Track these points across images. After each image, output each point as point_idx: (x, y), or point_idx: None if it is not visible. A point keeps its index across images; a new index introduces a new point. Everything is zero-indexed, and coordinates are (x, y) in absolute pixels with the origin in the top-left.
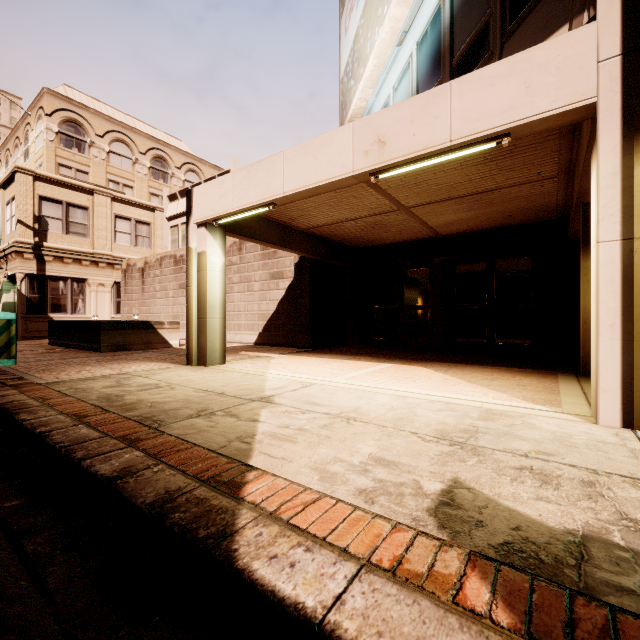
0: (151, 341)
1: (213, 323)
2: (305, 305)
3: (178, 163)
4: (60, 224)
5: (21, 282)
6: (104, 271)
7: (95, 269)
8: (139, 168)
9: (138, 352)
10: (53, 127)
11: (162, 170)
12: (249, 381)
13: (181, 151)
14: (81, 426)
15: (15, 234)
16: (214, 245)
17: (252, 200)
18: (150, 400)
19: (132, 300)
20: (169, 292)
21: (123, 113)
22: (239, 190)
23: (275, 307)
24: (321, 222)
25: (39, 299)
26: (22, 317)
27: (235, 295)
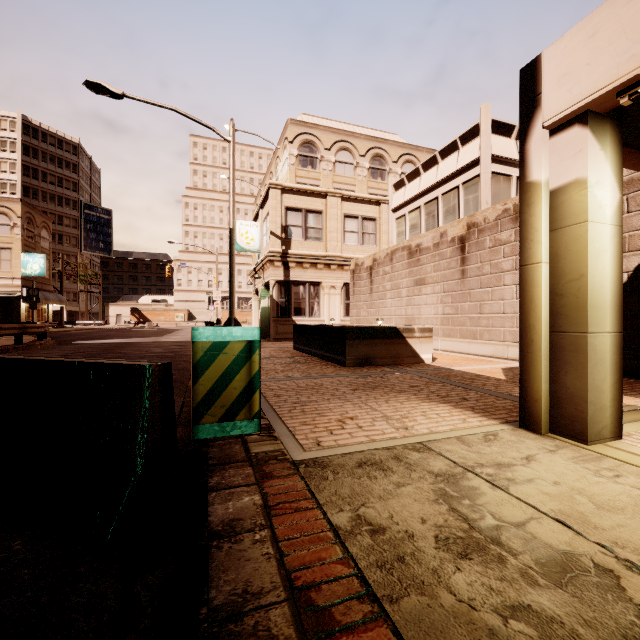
0: (399, 354)
1: (598, 344)
2: None
3: (395, 157)
4: (300, 231)
5: (273, 288)
6: (335, 273)
7: (327, 272)
8: (359, 171)
9: (389, 371)
10: (294, 152)
11: (380, 168)
12: None
13: (397, 143)
14: None
15: (269, 245)
16: (600, 162)
17: None
18: None
19: (360, 302)
20: (401, 291)
21: (345, 124)
22: None
23: None
24: None
25: (285, 303)
26: (273, 320)
27: (506, 288)
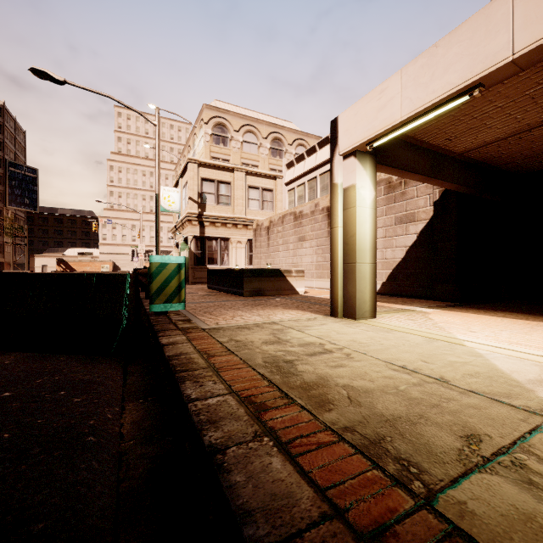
0: (281, 288)
1: (362, 269)
2: (449, 250)
3: (290, 141)
4: (213, 197)
5: (191, 242)
6: (241, 231)
7: (235, 230)
8: (262, 150)
9: (273, 298)
10: (208, 131)
11: (278, 149)
12: (454, 354)
13: (292, 130)
14: (267, 442)
15: (187, 208)
16: (364, 176)
17: (438, 92)
18: (336, 380)
19: (260, 254)
20: (289, 245)
21: (251, 111)
22: (412, 88)
23: (403, 254)
24: (492, 136)
25: (201, 254)
26: (191, 268)
27: None
